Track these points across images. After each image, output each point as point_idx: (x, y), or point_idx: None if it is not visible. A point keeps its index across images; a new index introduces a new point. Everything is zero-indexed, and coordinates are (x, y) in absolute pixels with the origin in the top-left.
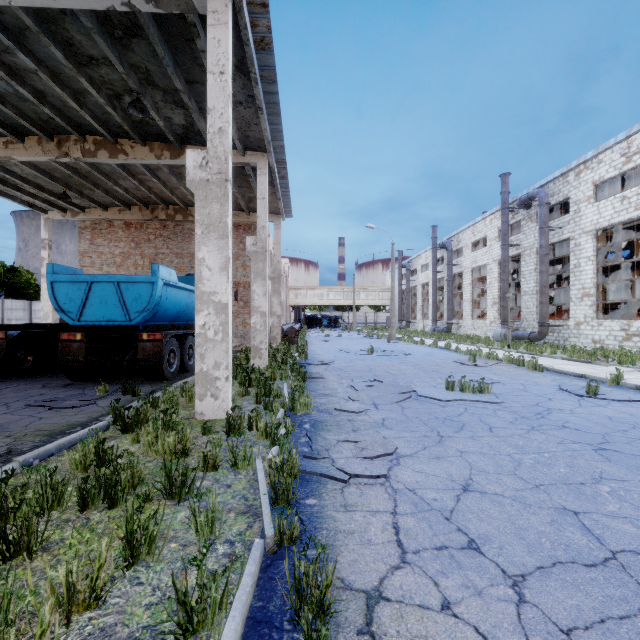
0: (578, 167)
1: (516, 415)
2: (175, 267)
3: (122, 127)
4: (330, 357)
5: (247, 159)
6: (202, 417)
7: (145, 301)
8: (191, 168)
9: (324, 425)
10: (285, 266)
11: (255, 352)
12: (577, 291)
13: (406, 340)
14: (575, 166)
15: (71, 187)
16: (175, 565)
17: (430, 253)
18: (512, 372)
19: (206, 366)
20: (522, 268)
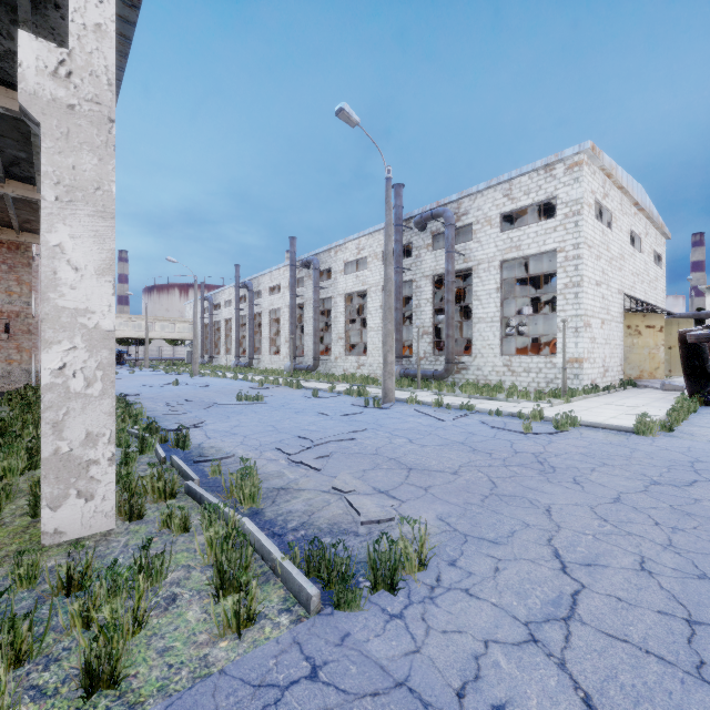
0: (336, 248)
1: (271, 407)
2: None
3: None
4: (135, 391)
5: None
6: None
7: None
8: None
9: (158, 421)
10: None
11: None
12: (336, 335)
13: (209, 374)
14: (334, 246)
15: None
16: (118, 452)
17: (234, 290)
18: (284, 391)
19: None
20: (305, 315)
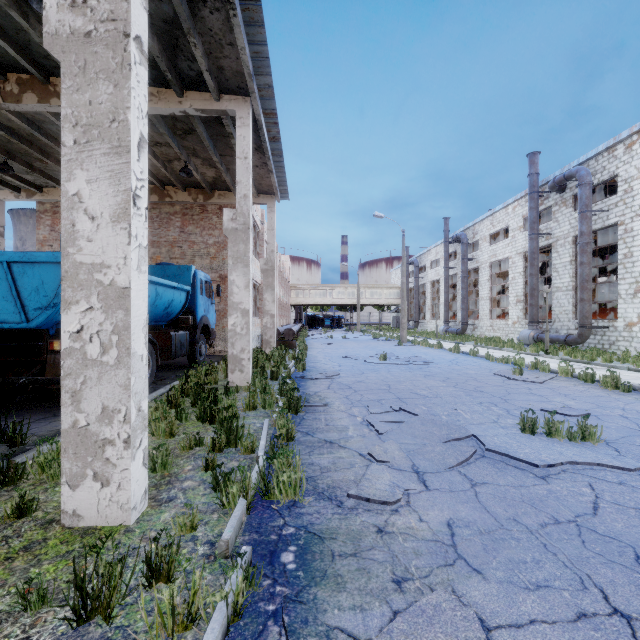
0: (629, 138)
1: None
2: (151, 258)
3: (50, 57)
4: (334, 366)
5: (223, 105)
6: (76, 521)
7: (51, 292)
8: (53, 8)
9: (327, 554)
10: (285, 263)
11: (234, 363)
12: (628, 286)
13: (420, 343)
14: (626, 137)
15: (15, 157)
16: None
17: (441, 248)
18: (587, 393)
19: (84, 416)
20: (554, 261)
